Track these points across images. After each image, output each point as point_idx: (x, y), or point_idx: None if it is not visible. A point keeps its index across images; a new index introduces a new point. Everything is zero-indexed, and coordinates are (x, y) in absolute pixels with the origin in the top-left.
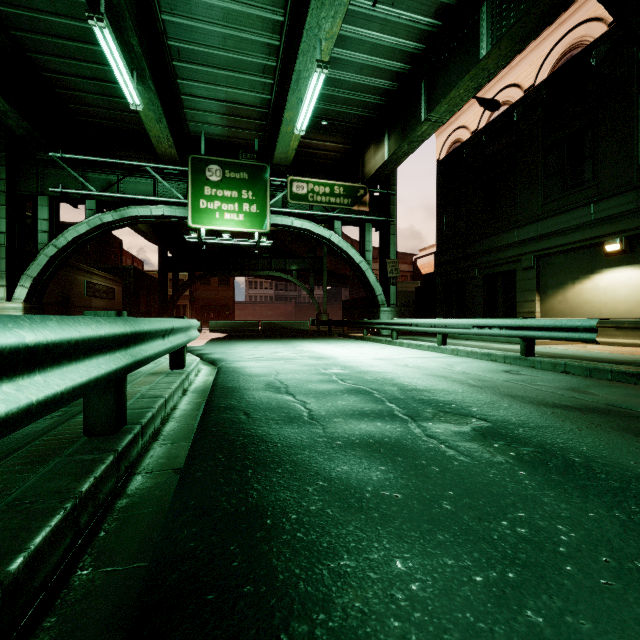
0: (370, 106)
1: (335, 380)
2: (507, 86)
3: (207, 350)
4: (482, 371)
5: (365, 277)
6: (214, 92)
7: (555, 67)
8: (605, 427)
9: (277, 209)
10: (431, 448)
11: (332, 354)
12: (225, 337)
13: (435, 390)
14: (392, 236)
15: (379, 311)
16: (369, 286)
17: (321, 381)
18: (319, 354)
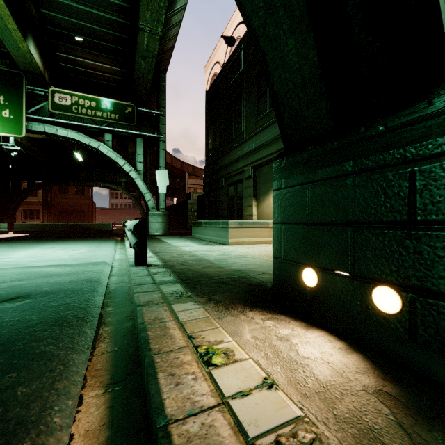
0: (116, 24)
1: None
2: (238, 24)
3: None
4: None
5: (136, 185)
6: None
7: None
8: None
9: (38, 117)
10: None
11: None
12: None
13: None
14: (162, 150)
15: (148, 214)
16: (141, 193)
17: None
18: None
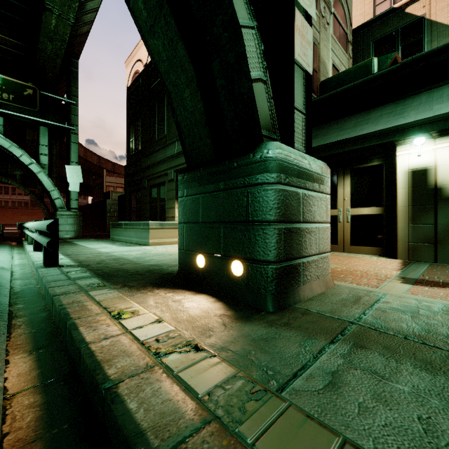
0: None
1: None
2: None
3: None
4: None
5: (39, 180)
6: None
7: None
8: None
9: None
10: None
11: None
12: None
13: None
14: (74, 144)
15: (55, 215)
16: (46, 190)
17: None
18: None
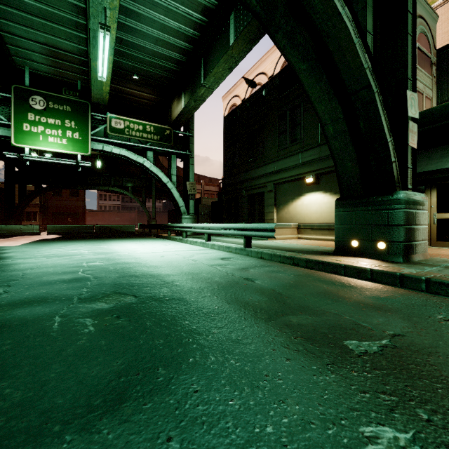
0: (169, 70)
1: (78, 271)
2: (260, 73)
3: (11, 249)
4: (206, 259)
5: (171, 193)
6: (33, 35)
7: (283, 66)
8: (214, 296)
9: (98, 138)
10: (43, 327)
11: (119, 250)
12: (54, 238)
13: (145, 275)
14: (191, 165)
15: (181, 218)
16: (174, 200)
17: (63, 273)
18: (108, 250)
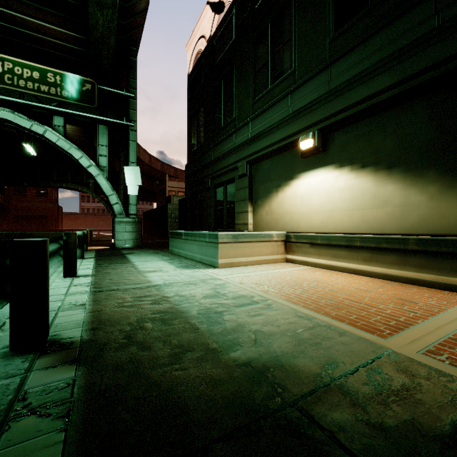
0: None
1: None
2: None
3: None
4: None
5: (98, 184)
6: None
7: None
8: None
9: None
10: None
11: None
12: None
13: None
14: (132, 142)
15: (114, 222)
16: (105, 194)
17: None
18: None
